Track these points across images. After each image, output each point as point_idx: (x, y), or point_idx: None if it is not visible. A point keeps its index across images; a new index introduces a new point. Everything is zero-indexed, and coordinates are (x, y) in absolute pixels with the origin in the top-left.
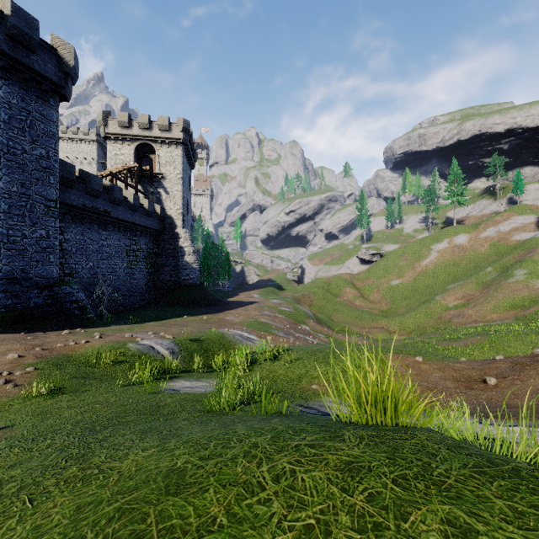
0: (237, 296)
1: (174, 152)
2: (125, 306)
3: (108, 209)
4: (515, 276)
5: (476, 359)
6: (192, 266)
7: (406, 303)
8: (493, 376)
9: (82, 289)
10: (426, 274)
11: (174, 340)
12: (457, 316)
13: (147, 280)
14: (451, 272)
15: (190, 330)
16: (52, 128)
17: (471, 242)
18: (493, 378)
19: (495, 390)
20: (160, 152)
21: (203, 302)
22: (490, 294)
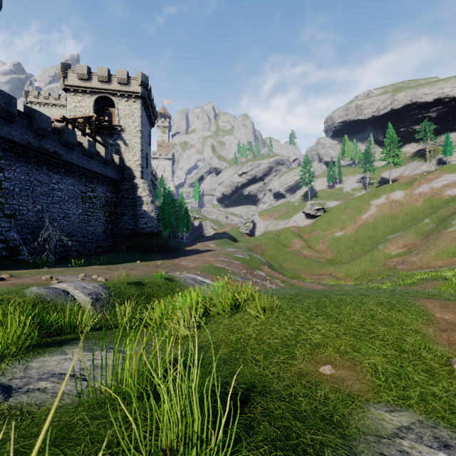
0: (195, 245)
1: (133, 105)
2: (79, 252)
3: (59, 151)
4: (455, 226)
5: None
6: (150, 215)
7: (350, 252)
8: None
9: (28, 232)
10: (367, 226)
11: (105, 283)
12: (402, 263)
13: (105, 227)
14: (390, 224)
15: (136, 273)
16: None
17: (406, 197)
18: None
19: None
20: (119, 105)
21: (160, 249)
22: (432, 242)
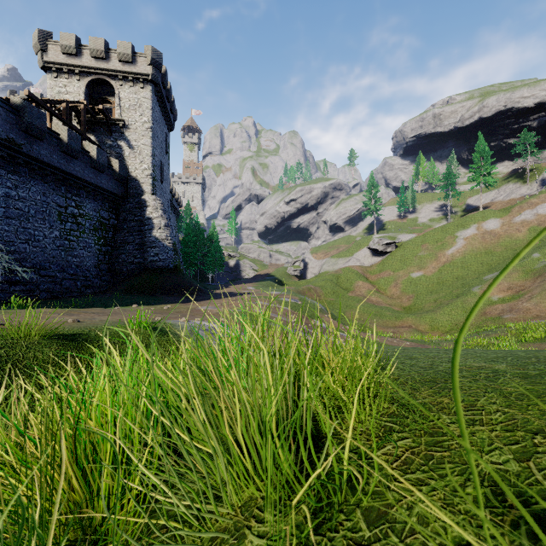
0: (227, 288)
1: (141, 92)
2: (53, 292)
3: (16, 139)
4: None
5: None
6: (163, 243)
7: (434, 298)
8: None
9: None
10: (453, 264)
11: None
12: (509, 310)
13: (99, 260)
14: (485, 261)
15: (102, 319)
16: None
17: (504, 227)
18: None
19: None
20: (121, 93)
21: (175, 291)
22: None
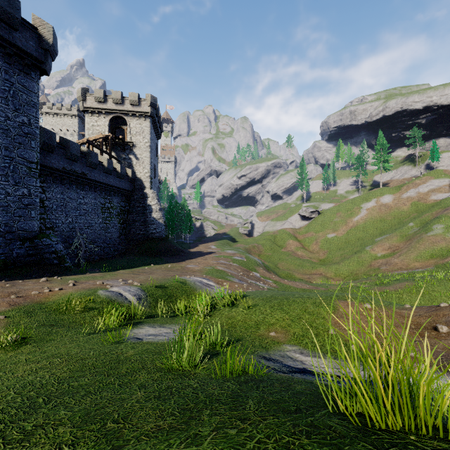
0: (197, 247)
1: (143, 123)
2: (100, 255)
3: (85, 171)
4: (434, 230)
5: (405, 301)
6: (158, 221)
7: (340, 253)
8: (443, 324)
9: (62, 241)
10: (357, 228)
11: (141, 287)
12: (385, 264)
13: (120, 233)
14: (379, 227)
15: (156, 277)
16: (33, 98)
17: (395, 201)
18: (445, 326)
19: (449, 338)
20: (131, 124)
21: (168, 253)
22: (413, 245)
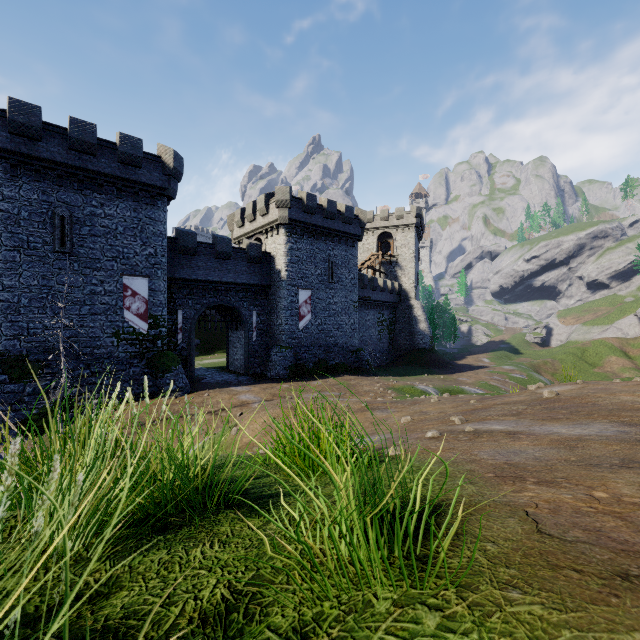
0: (465, 359)
1: (408, 235)
2: (377, 363)
3: (369, 295)
4: None
5: None
6: (424, 332)
7: None
8: None
9: None
10: None
11: (435, 388)
12: None
13: (389, 343)
14: None
15: (438, 384)
16: (355, 261)
17: None
18: None
19: None
20: (396, 237)
21: (435, 364)
22: None
